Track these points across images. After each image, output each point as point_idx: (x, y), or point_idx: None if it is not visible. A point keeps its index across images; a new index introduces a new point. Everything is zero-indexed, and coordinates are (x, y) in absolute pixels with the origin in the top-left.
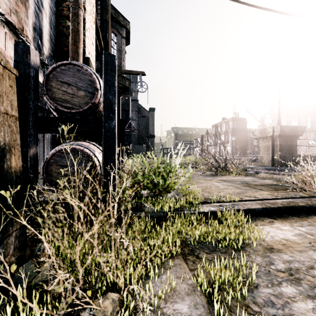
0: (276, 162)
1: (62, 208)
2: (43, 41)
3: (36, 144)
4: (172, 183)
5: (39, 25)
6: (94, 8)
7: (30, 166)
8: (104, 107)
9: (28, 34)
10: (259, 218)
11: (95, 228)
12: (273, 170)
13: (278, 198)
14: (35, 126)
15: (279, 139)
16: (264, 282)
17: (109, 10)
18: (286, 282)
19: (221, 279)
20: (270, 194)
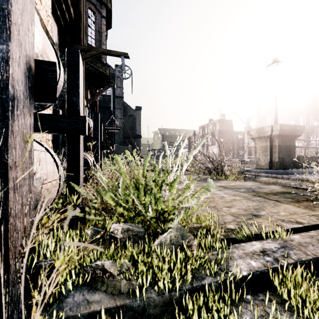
0: (274, 164)
1: None
2: None
3: None
4: (169, 207)
5: None
6: None
7: None
8: None
9: None
10: None
11: None
12: (273, 173)
13: None
14: None
15: (278, 139)
16: None
17: None
18: None
19: None
20: (313, 214)
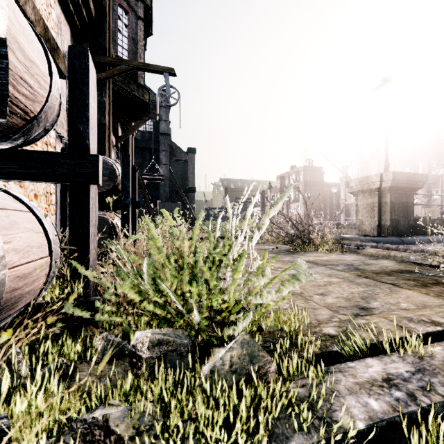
0: (384, 230)
1: None
2: None
3: None
4: (230, 302)
5: None
6: None
7: None
8: None
9: None
10: None
11: None
12: (383, 242)
13: None
14: None
15: (389, 193)
16: None
17: None
18: None
19: None
20: None
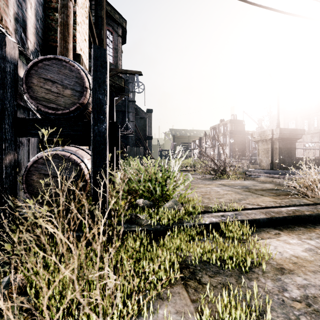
0: (275, 165)
1: (30, 237)
2: (28, 34)
3: (14, 150)
4: (170, 191)
5: (22, 16)
6: (86, 2)
7: (5, 175)
8: (94, 108)
9: (9, 25)
10: (264, 229)
11: (68, 270)
12: (272, 173)
13: (282, 206)
14: (12, 129)
15: (278, 142)
16: (279, 317)
17: (104, 6)
18: (304, 316)
19: (230, 318)
20: (273, 201)
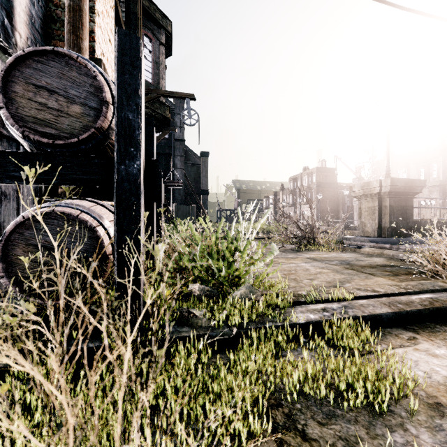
0: (384, 231)
1: None
2: (15, 23)
3: None
4: (241, 271)
5: None
6: None
7: None
8: (118, 135)
9: None
10: (390, 331)
11: None
12: (381, 242)
13: (409, 292)
14: None
15: (388, 198)
16: None
17: None
18: None
19: None
20: (395, 284)
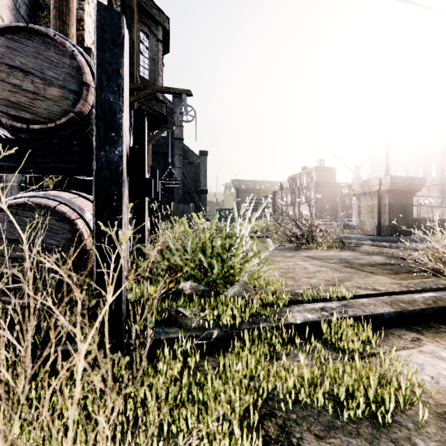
0: (383, 229)
1: None
2: None
3: None
4: (235, 269)
5: None
6: None
7: None
8: (98, 118)
9: None
10: (393, 331)
11: None
12: (381, 240)
13: (411, 291)
14: None
15: (388, 196)
16: None
17: None
18: None
19: None
20: (397, 283)
